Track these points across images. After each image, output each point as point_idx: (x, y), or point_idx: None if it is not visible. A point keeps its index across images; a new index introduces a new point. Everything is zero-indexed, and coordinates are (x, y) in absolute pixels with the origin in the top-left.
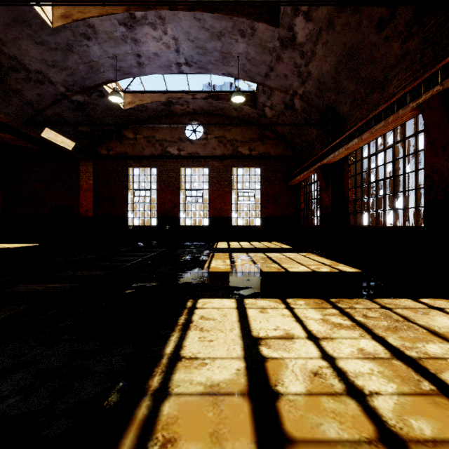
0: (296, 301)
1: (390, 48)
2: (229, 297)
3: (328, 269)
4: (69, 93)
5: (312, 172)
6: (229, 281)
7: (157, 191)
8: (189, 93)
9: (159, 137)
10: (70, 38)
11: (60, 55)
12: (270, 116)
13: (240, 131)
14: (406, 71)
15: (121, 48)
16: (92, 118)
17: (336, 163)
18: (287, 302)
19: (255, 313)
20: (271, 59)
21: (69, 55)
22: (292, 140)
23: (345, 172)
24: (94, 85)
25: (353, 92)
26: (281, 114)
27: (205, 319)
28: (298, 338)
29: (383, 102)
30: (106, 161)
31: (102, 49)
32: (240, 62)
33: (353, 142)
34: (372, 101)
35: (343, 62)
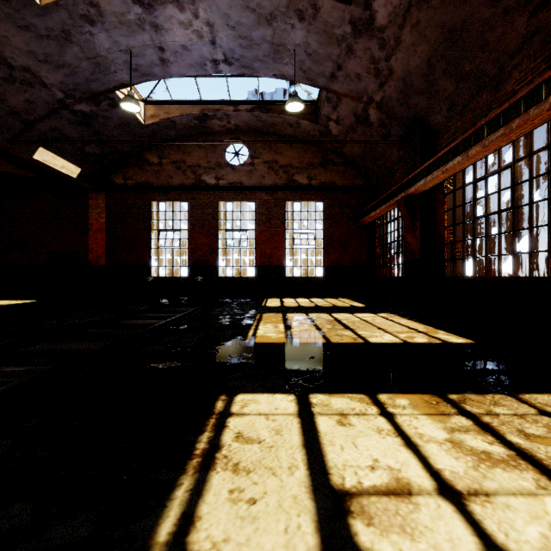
0: (394, 399)
1: (511, 25)
2: (285, 390)
3: (425, 338)
4: (69, 101)
5: (392, 206)
6: (284, 360)
7: (189, 232)
8: (230, 104)
9: (191, 161)
10: (66, 22)
11: (54, 46)
12: (336, 133)
13: (297, 154)
14: (534, 58)
15: (137, 38)
16: (103, 135)
17: (426, 192)
18: (381, 402)
19: (331, 427)
20: (339, 52)
21: (66, 47)
22: (365, 165)
23: (439, 204)
24: (103, 90)
25: (453, 95)
26: (351, 131)
27: (243, 441)
28: (421, 493)
29: (497, 105)
30: (122, 193)
31: (112, 39)
32: (297, 58)
33: (455, 161)
34: (480, 105)
35: (439, 51)
